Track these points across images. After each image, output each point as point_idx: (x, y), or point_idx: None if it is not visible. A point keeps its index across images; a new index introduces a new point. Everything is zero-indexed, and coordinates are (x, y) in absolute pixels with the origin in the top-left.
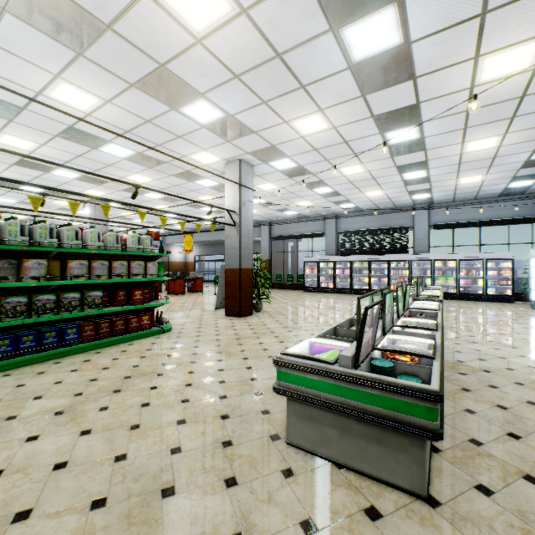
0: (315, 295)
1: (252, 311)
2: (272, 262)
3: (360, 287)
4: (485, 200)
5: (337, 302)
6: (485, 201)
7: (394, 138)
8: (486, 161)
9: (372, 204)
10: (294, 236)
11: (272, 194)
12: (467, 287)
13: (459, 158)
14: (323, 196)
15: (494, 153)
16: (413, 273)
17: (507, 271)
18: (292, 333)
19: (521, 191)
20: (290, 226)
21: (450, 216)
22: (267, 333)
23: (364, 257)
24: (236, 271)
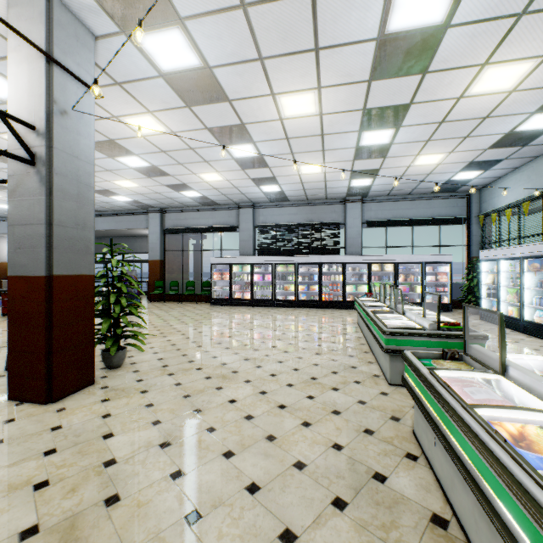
0: (227, 311)
1: (94, 374)
2: (165, 265)
3: (285, 298)
4: (418, 196)
5: (262, 323)
6: (418, 197)
7: (403, 9)
8: (470, 125)
9: (301, 189)
10: (197, 228)
11: (158, 147)
12: (404, 294)
13: (450, 108)
14: (240, 166)
15: (494, 107)
16: (346, 279)
17: (444, 276)
18: (185, 498)
19: (455, 188)
20: (191, 215)
21: (383, 213)
22: (81, 528)
23: (290, 259)
24: (38, 282)
